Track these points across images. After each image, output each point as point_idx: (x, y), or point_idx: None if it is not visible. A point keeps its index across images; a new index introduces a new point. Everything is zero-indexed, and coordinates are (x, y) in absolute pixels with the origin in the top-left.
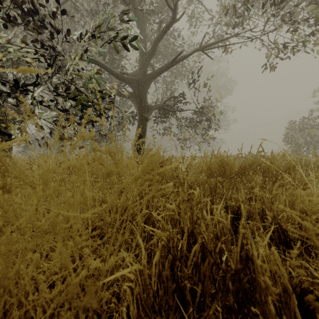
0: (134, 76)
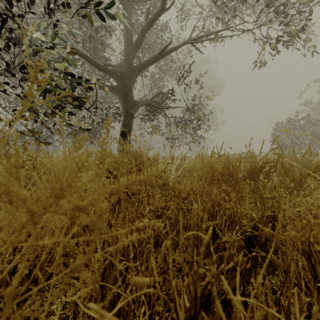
0: (119, 68)
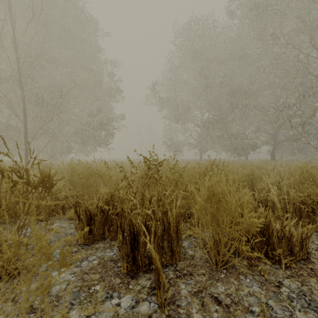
0: None
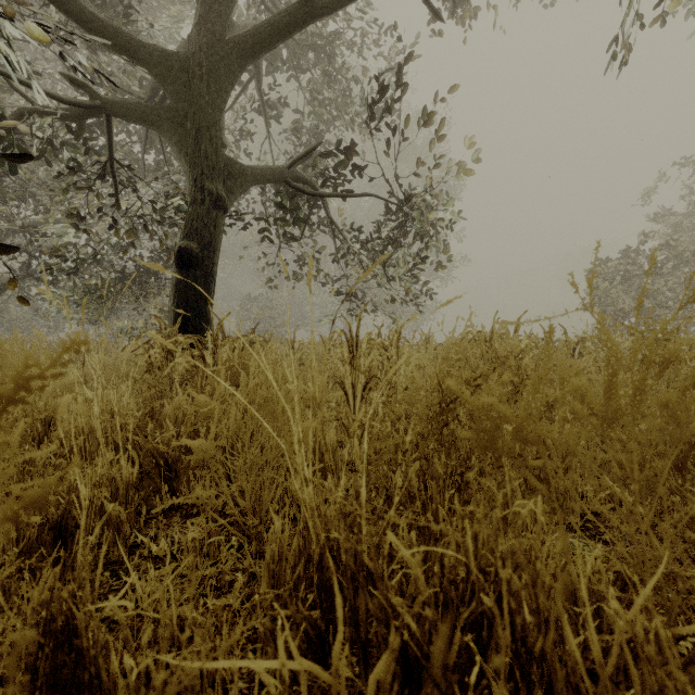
0: None
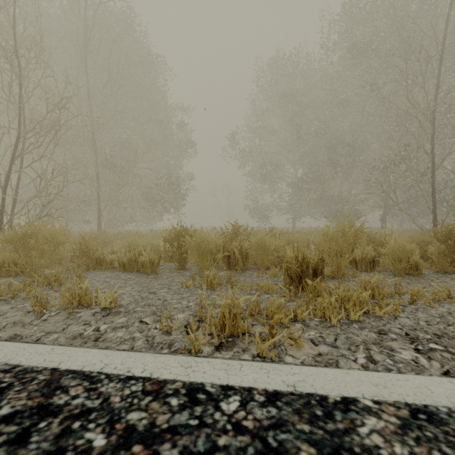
0: None
